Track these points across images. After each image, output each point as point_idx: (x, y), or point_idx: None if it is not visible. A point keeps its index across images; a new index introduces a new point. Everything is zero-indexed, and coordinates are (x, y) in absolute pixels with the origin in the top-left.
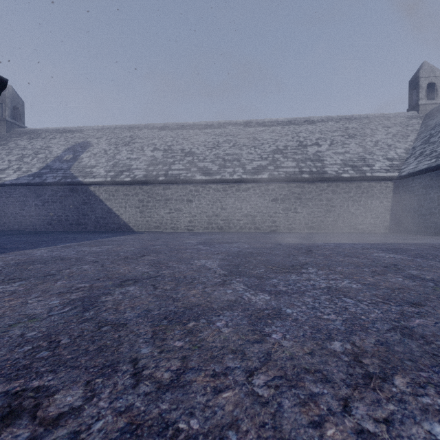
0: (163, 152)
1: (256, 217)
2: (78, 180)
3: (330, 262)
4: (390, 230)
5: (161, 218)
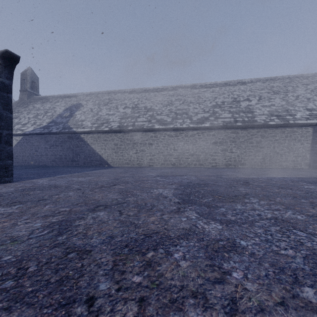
0: (132, 109)
1: (200, 156)
2: (72, 130)
3: (268, 193)
4: (309, 166)
5: (130, 156)
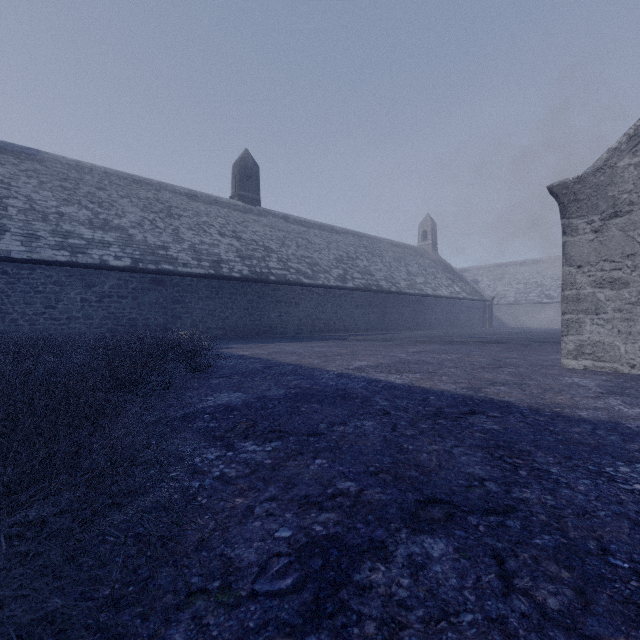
0: (524, 285)
1: None
2: None
3: None
4: None
5: (523, 321)
